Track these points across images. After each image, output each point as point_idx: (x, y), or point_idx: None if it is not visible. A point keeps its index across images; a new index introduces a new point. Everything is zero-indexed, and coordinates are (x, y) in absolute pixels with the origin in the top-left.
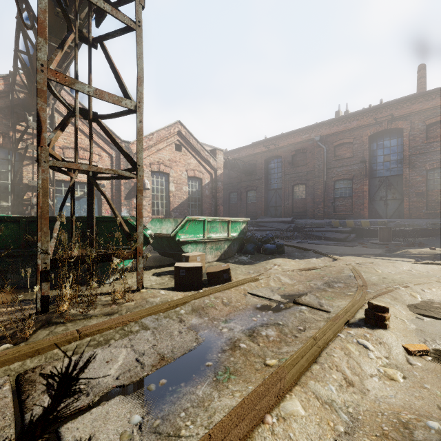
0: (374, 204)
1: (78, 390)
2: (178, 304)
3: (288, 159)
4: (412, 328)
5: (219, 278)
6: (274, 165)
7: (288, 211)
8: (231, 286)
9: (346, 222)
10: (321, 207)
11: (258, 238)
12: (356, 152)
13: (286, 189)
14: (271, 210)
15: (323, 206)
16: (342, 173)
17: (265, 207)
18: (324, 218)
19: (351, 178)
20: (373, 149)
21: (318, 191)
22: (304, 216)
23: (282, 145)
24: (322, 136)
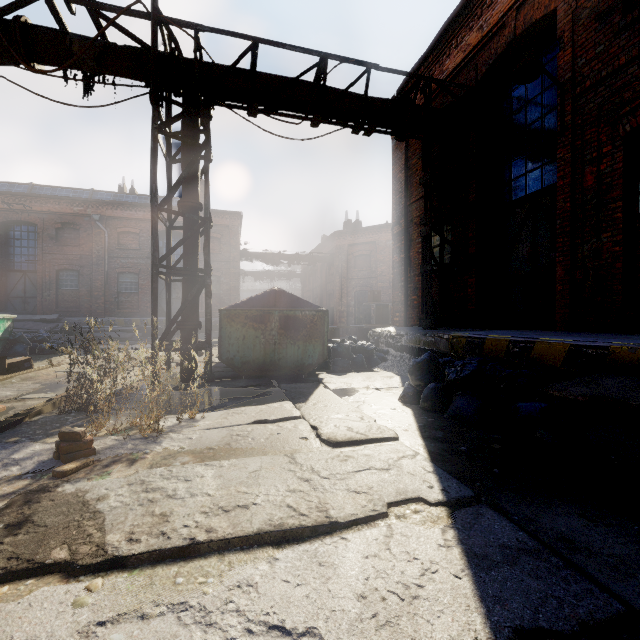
0: (161, 303)
1: (3, 396)
2: (7, 377)
3: (49, 232)
4: (163, 366)
5: (20, 367)
6: (22, 235)
7: (50, 305)
8: (41, 368)
9: (132, 320)
10: (102, 303)
11: (30, 338)
12: (143, 246)
13: (46, 274)
14: (16, 303)
15: (104, 301)
16: (127, 265)
17: (3, 297)
18: (105, 315)
19: (138, 272)
20: (160, 247)
21: (98, 282)
22: (77, 312)
23: (39, 210)
24: (102, 215)
